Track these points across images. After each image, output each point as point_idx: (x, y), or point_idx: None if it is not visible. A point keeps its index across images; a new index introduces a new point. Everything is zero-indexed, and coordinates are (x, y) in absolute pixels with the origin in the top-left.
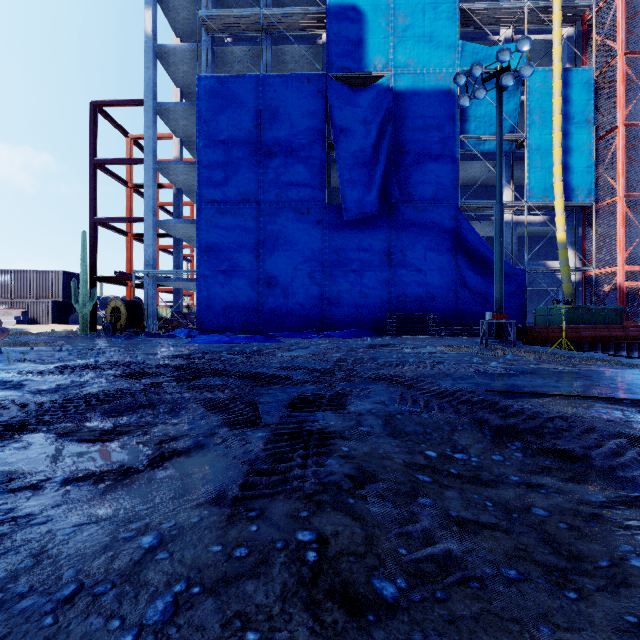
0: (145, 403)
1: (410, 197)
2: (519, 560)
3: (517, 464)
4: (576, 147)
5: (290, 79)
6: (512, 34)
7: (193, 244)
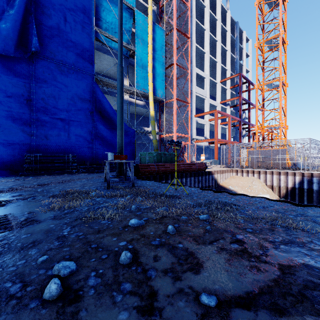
0: None
1: (52, 55)
2: None
3: None
4: (158, 67)
5: None
6: None
7: None
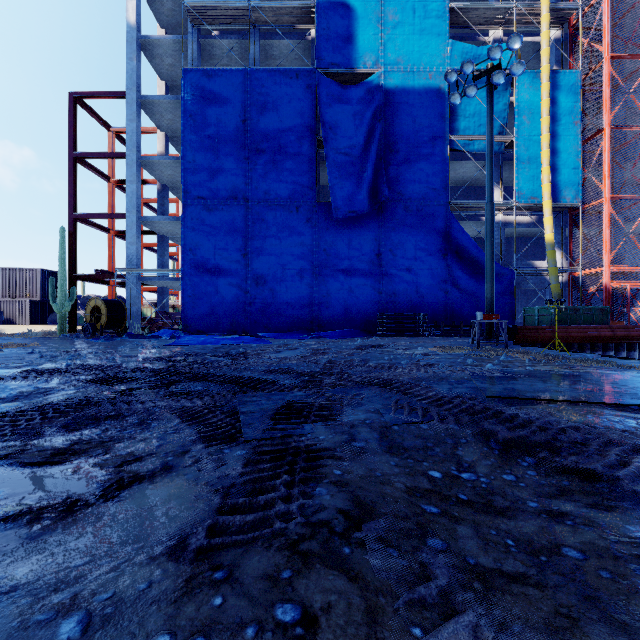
0: (113, 413)
1: (400, 196)
2: (565, 635)
3: (532, 485)
4: (563, 148)
5: (278, 74)
6: (501, 35)
7: (179, 242)
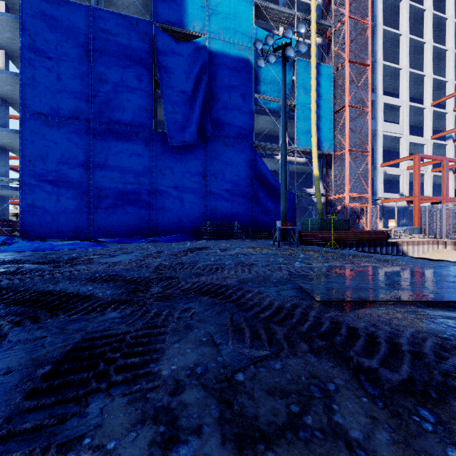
0: None
1: (220, 134)
2: None
3: None
4: (323, 115)
5: (120, 17)
6: None
7: None
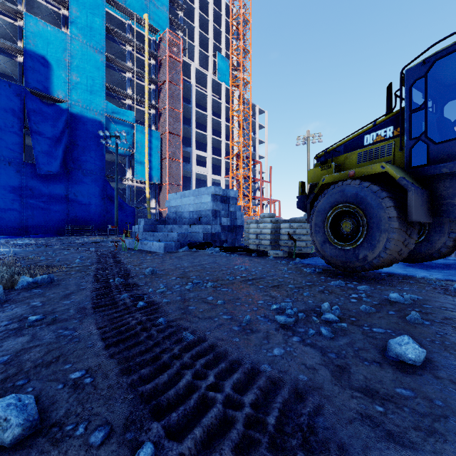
0: None
1: (79, 167)
2: None
3: None
4: (154, 161)
5: None
6: (131, 104)
7: None
